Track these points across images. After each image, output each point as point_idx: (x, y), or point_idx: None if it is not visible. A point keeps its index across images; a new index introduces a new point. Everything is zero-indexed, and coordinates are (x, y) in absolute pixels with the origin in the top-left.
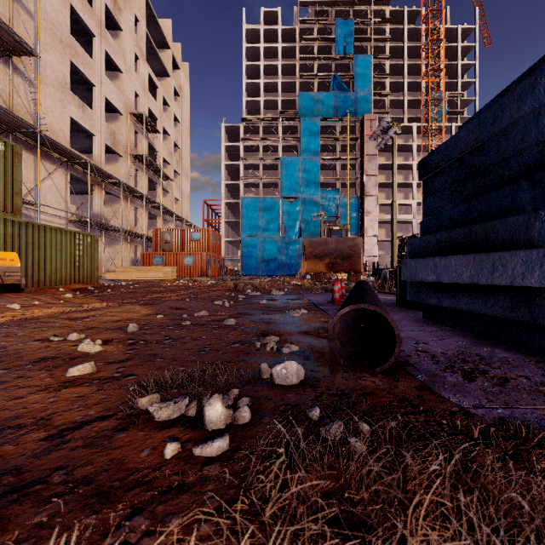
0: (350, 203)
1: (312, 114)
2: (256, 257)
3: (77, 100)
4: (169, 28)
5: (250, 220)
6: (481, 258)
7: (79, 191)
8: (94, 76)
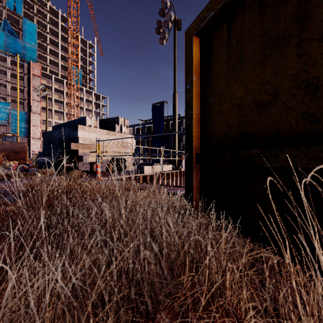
0: (20, 115)
1: None
2: None
3: None
4: None
5: None
6: (49, 157)
7: None
8: None
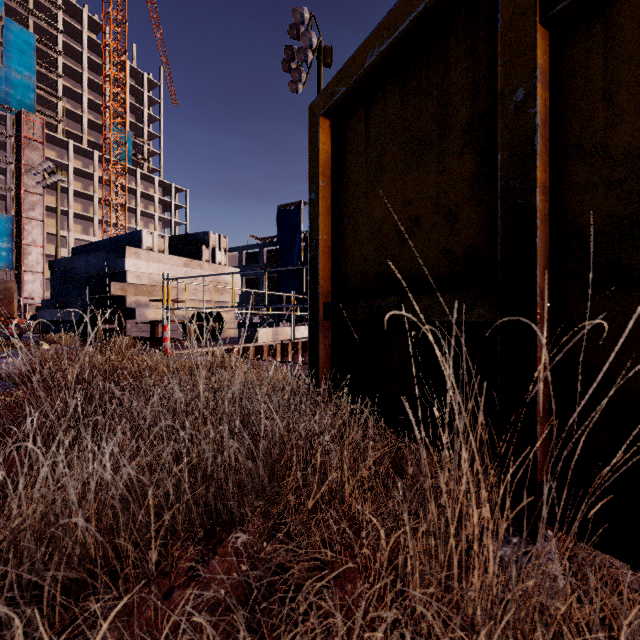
0: None
1: None
2: None
3: None
4: None
5: None
6: (66, 311)
7: None
8: None
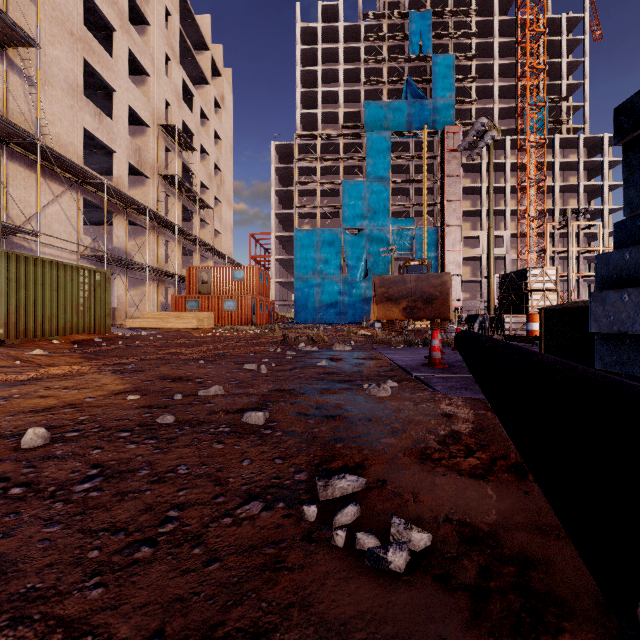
0: (427, 236)
1: (380, 128)
2: (313, 301)
3: (92, 106)
4: (209, 26)
5: (306, 256)
6: None
7: (98, 220)
8: (113, 78)
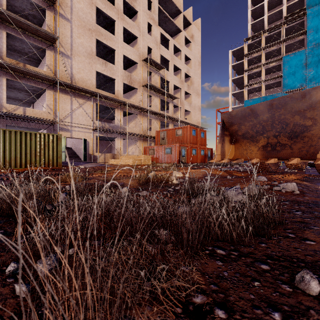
0: None
1: None
2: None
3: (101, 60)
4: None
5: None
6: None
7: None
8: (114, 44)
